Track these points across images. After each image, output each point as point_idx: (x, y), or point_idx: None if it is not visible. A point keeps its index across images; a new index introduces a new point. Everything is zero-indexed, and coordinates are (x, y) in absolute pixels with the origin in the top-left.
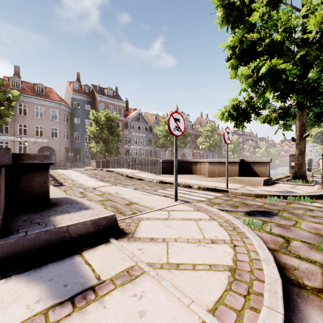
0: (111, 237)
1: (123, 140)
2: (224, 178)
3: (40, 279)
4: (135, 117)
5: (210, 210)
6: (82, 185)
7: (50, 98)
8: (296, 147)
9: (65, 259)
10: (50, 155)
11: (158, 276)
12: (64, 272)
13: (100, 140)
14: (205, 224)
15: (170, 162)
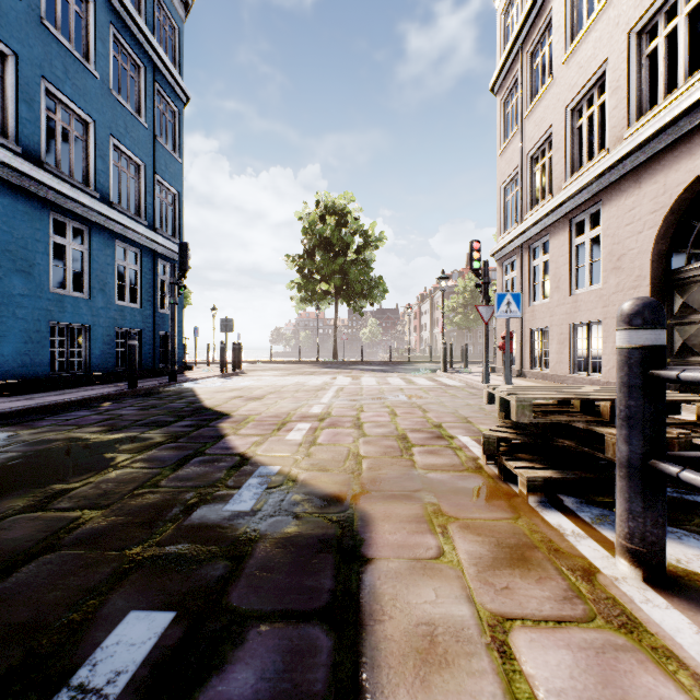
0: None
1: None
2: None
3: None
4: None
5: None
6: None
7: None
8: None
9: None
10: None
11: None
12: None
13: None
14: None
15: None
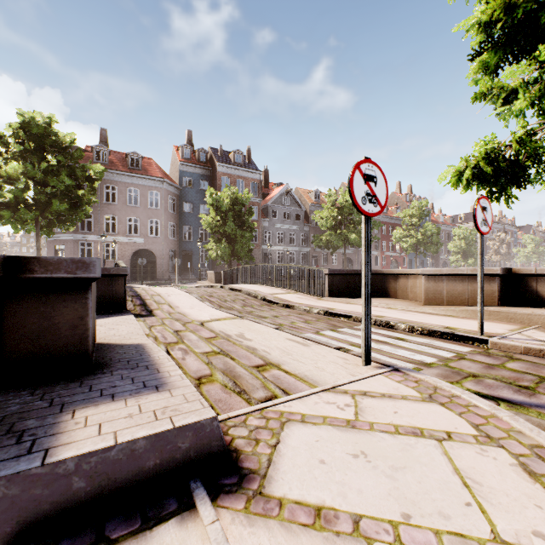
0: (200, 490)
1: (259, 236)
2: (465, 310)
3: None
4: (279, 198)
5: (465, 400)
6: (183, 317)
7: (149, 174)
8: None
9: None
10: (90, 260)
11: None
12: None
13: (222, 237)
14: (474, 462)
15: (344, 275)
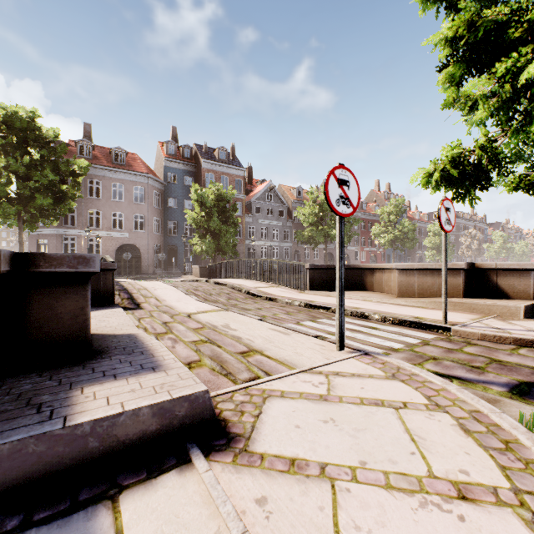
0: (195, 449)
1: (243, 231)
2: (434, 301)
3: None
4: (262, 194)
5: (422, 377)
6: (170, 309)
7: (133, 169)
8: None
9: (73, 515)
10: (90, 256)
11: None
12: None
13: (207, 233)
14: (422, 423)
15: (324, 269)
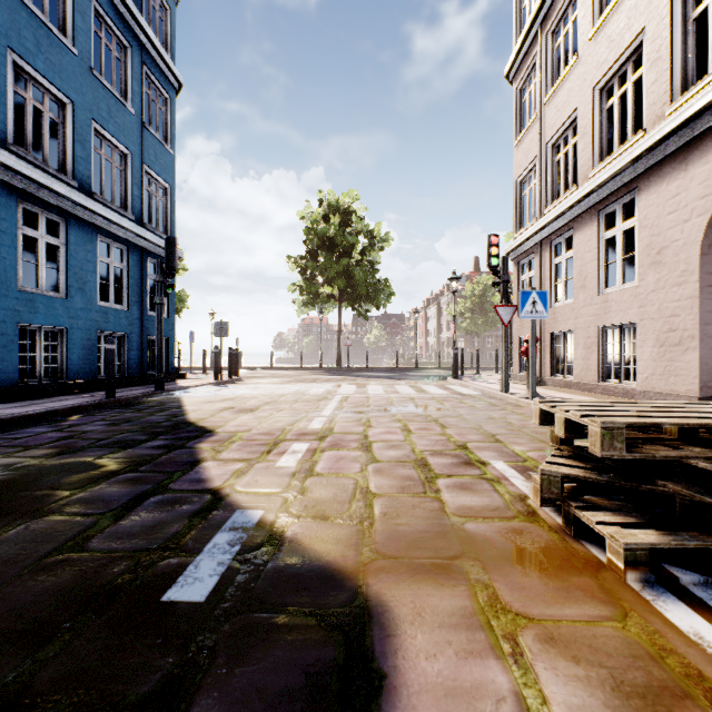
0: None
1: None
2: None
3: None
4: None
5: None
6: None
7: None
8: None
9: None
10: None
11: None
12: None
13: None
14: None
15: None
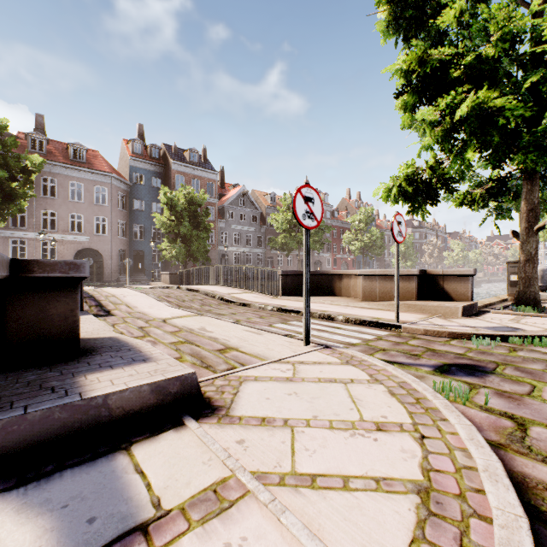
0: (187, 416)
1: (216, 237)
2: (392, 304)
3: (44, 504)
4: (235, 199)
5: (369, 362)
6: (144, 315)
7: (94, 168)
8: (521, 248)
9: (97, 460)
10: (80, 262)
11: (275, 504)
12: (92, 489)
13: (177, 238)
14: (362, 391)
15: (296, 275)
